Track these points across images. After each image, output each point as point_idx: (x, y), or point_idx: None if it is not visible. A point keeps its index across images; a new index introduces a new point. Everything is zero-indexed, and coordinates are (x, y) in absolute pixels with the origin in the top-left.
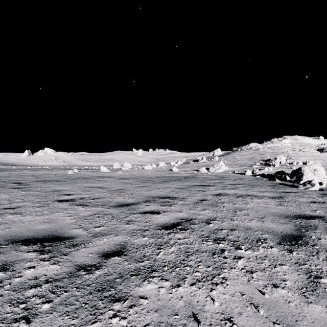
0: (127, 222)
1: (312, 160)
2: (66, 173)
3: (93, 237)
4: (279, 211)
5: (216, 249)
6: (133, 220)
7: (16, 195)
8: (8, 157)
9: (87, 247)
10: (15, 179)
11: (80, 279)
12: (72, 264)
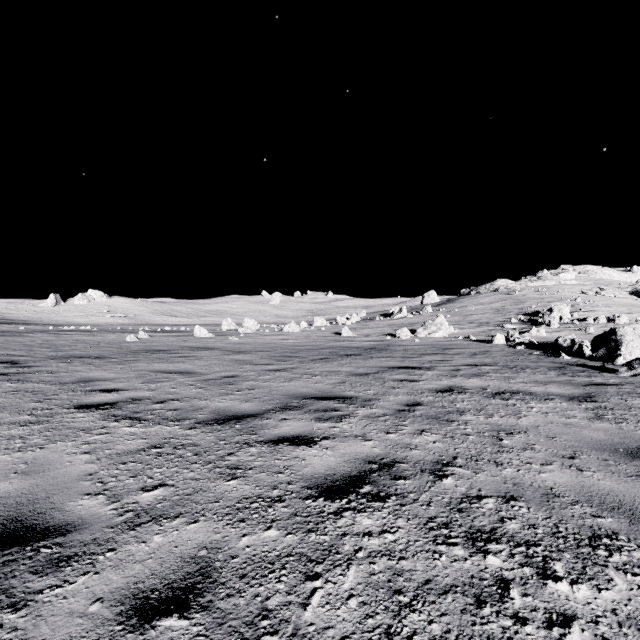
0: (230, 470)
1: (625, 313)
2: (122, 340)
3: (126, 529)
4: (604, 436)
5: (482, 579)
6: (246, 467)
7: None
8: (16, 307)
9: (96, 571)
10: (10, 352)
11: None
12: None
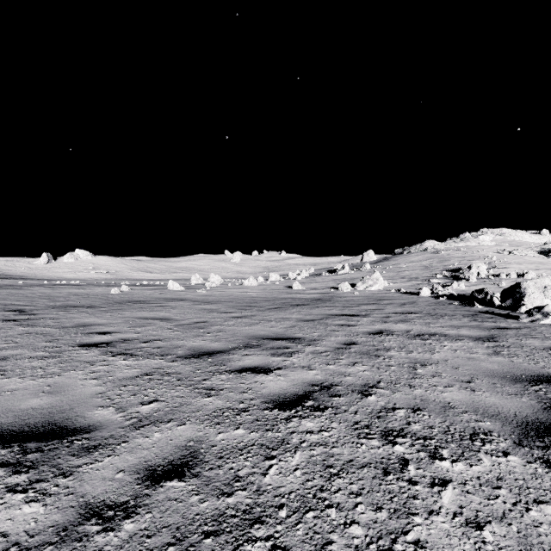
0: (206, 391)
1: (533, 269)
2: (107, 292)
3: (133, 429)
4: (497, 367)
5: (389, 459)
6: (218, 388)
7: (7, 335)
8: (13, 264)
9: (116, 454)
10: (16, 303)
11: (84, 549)
12: (75, 503)
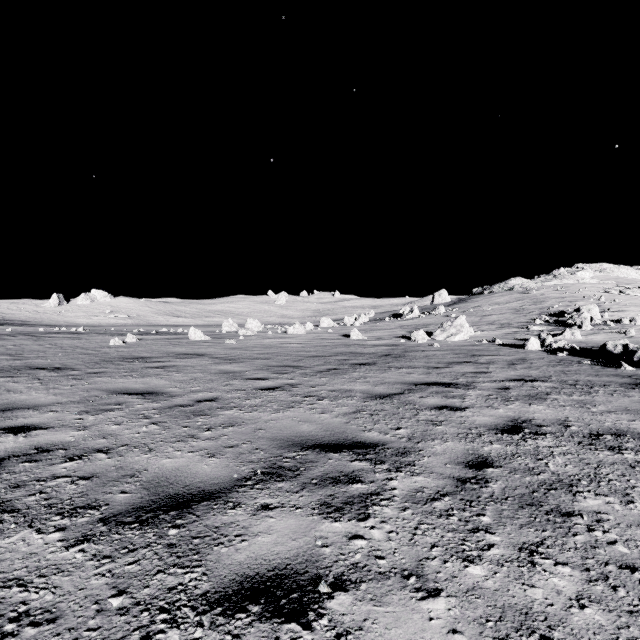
0: None
1: None
2: (105, 344)
3: None
4: None
5: None
6: None
7: None
8: (18, 307)
9: None
10: None
11: None
12: None
